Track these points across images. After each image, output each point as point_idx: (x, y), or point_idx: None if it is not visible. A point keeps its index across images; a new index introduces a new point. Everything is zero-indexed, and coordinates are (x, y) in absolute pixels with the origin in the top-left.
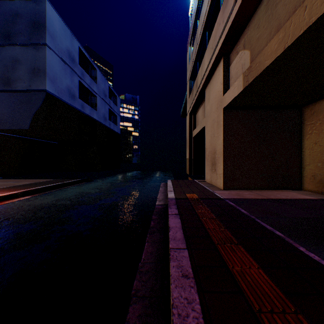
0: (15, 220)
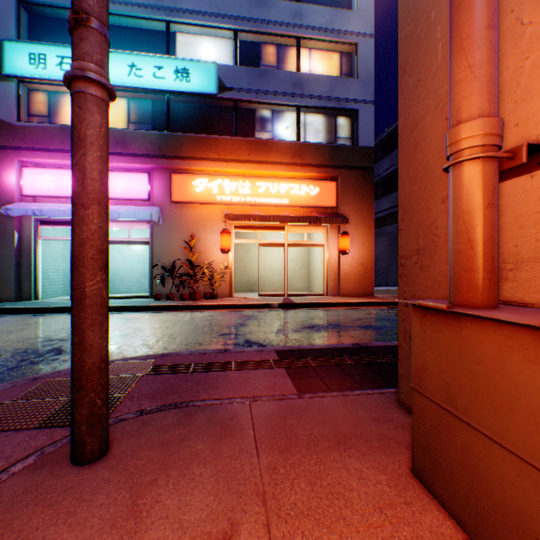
0: (391, 315)
